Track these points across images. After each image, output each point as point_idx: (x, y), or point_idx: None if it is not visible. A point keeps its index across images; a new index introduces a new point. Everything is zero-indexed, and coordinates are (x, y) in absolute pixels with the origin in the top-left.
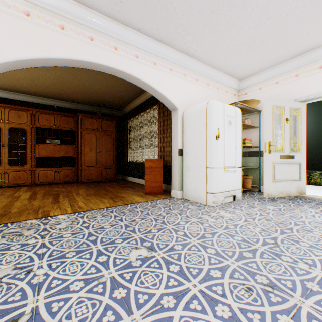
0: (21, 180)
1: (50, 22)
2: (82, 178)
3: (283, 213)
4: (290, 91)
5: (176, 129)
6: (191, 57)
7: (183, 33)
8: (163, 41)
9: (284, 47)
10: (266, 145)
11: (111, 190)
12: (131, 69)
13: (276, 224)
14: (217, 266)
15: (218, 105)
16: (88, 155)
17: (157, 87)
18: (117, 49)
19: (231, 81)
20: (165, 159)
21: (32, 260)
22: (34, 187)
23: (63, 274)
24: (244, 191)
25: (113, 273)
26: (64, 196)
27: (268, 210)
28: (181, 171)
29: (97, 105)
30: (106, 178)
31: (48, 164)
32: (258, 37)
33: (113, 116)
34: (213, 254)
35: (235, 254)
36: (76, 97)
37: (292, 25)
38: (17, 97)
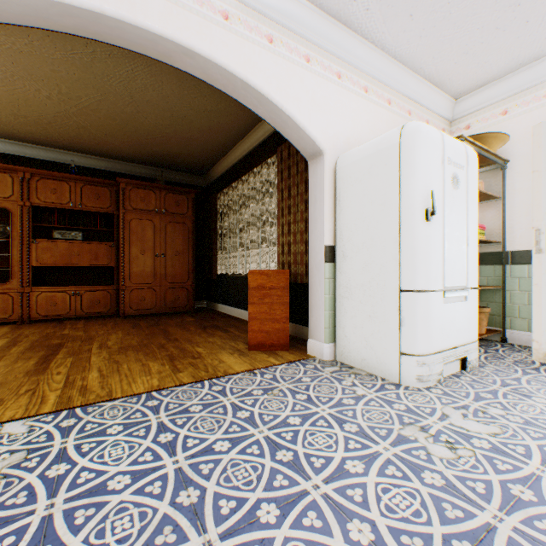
0: (1, 313)
1: None
2: (125, 308)
3: None
4: None
5: (320, 200)
6: (356, 30)
7: None
8: None
9: None
10: (541, 234)
11: (178, 337)
12: (211, 44)
13: None
14: None
15: (430, 134)
16: (138, 261)
17: (276, 96)
18: None
19: (438, 98)
20: (293, 269)
21: None
22: (25, 328)
23: None
24: None
25: None
26: (67, 353)
27: None
28: (331, 298)
29: (159, 165)
30: (175, 308)
31: (57, 280)
32: None
33: (191, 187)
34: None
35: None
36: (113, 146)
37: None
38: None
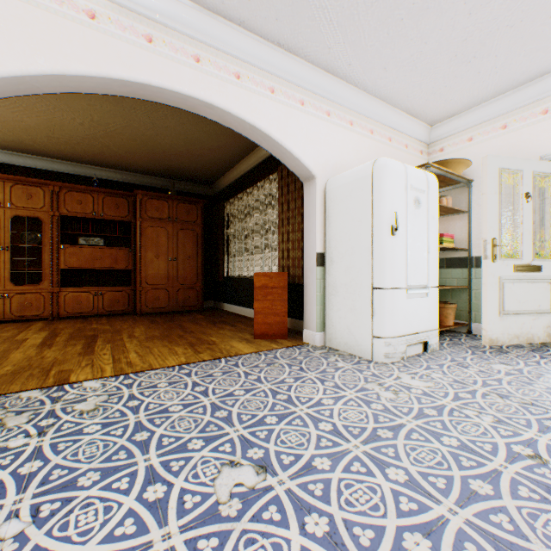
0: (35, 310)
1: (66, 3)
2: (142, 307)
3: (529, 379)
4: (531, 142)
5: (313, 216)
6: (342, 78)
7: (327, 28)
8: (289, 45)
9: (524, 54)
10: (487, 244)
11: (193, 330)
12: (227, 99)
13: (524, 406)
14: (417, 523)
15: (395, 168)
16: (153, 265)
17: (277, 135)
18: (200, 61)
19: (415, 126)
20: (292, 272)
21: (1, 495)
22: (57, 323)
23: (59, 540)
24: (440, 332)
25: (174, 538)
26: (104, 341)
27: (497, 373)
28: (322, 295)
29: (170, 177)
30: (186, 307)
31: (81, 282)
32: (475, 33)
33: (199, 196)
34: (403, 484)
35: (454, 487)
36: (131, 161)
37: (545, 5)
38: (29, 162)
